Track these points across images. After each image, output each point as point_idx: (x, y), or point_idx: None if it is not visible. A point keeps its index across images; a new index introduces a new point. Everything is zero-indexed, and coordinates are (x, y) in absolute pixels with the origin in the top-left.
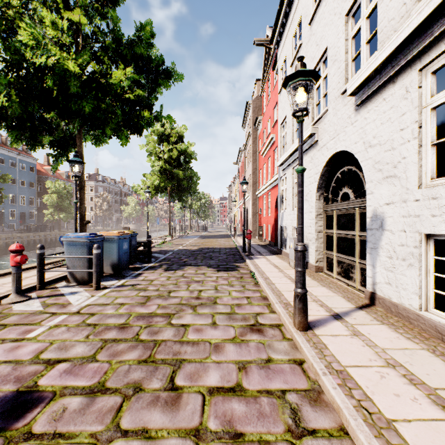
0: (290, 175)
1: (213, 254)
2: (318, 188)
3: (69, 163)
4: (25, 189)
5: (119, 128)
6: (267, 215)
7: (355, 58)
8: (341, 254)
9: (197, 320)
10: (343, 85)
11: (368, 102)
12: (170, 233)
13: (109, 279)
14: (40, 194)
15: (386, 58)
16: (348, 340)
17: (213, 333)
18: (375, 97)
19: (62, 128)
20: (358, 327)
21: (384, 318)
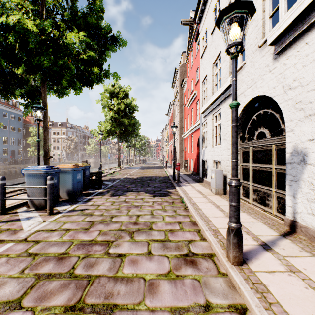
0: (210, 120)
1: (150, 181)
2: None
3: (32, 108)
4: (14, 133)
5: (74, 80)
6: (191, 152)
7: (272, 15)
8: (256, 184)
9: (133, 248)
10: (260, 39)
11: (288, 49)
12: (118, 165)
13: (63, 204)
14: (26, 137)
15: (312, 1)
16: (287, 279)
17: (148, 266)
18: (295, 43)
19: (31, 83)
20: (290, 260)
21: (311, 248)
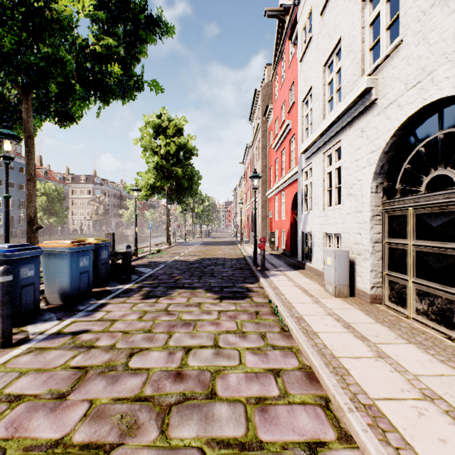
0: (319, 163)
1: (216, 267)
2: (376, 175)
3: None
4: (13, 191)
5: (72, 84)
6: (280, 219)
7: None
8: (426, 281)
9: None
10: None
11: None
12: (167, 239)
13: (46, 319)
14: None
15: None
16: None
17: None
18: None
19: (9, 100)
20: None
21: None
